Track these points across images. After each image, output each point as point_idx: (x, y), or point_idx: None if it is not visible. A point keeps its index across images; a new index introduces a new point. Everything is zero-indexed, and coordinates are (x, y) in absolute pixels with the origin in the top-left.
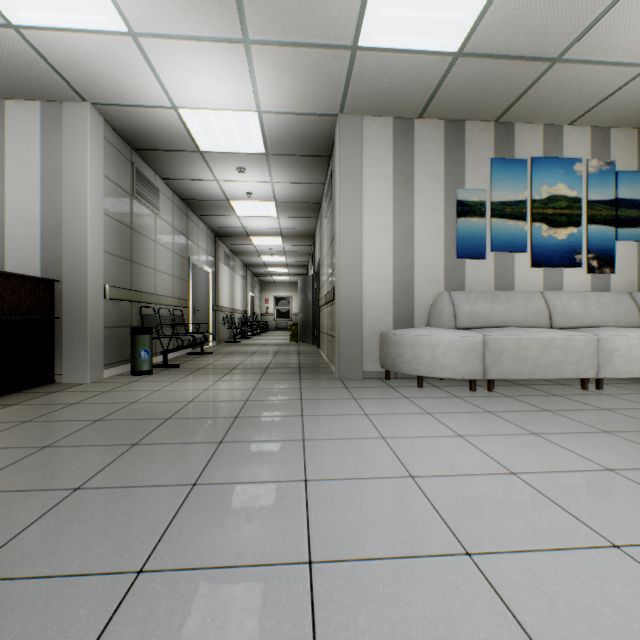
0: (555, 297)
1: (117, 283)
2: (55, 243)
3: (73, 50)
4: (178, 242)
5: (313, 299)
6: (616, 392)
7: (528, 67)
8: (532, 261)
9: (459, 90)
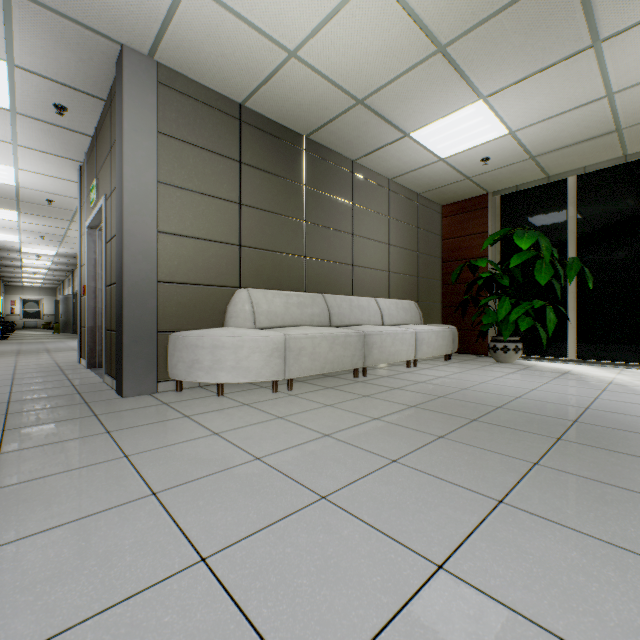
0: None
1: None
2: None
3: None
4: None
5: (74, 308)
6: None
7: None
8: None
9: None
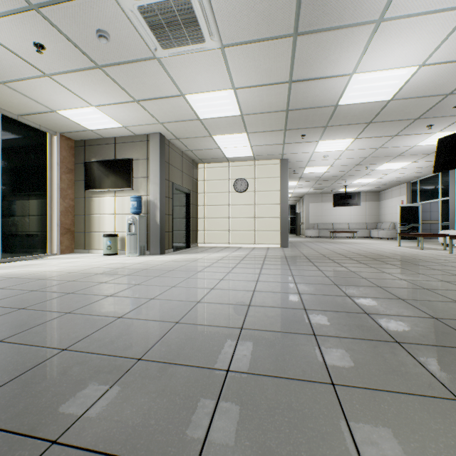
0: None
1: None
2: None
3: None
4: None
5: None
6: None
7: None
8: None
9: None
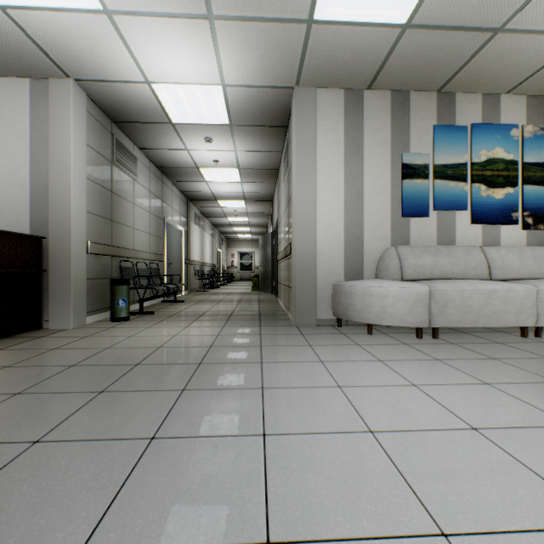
0: (493, 251)
1: (98, 240)
2: (42, 204)
3: (55, 29)
4: (154, 204)
5: (272, 254)
6: None
7: (471, 37)
8: (472, 218)
9: (406, 61)
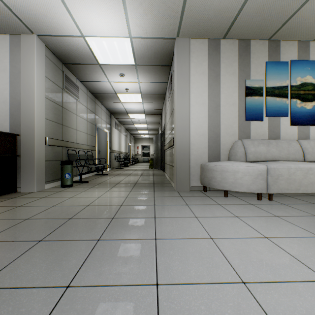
0: (306, 143)
1: (53, 136)
2: (17, 113)
3: None
4: (90, 116)
5: (161, 146)
6: None
7: None
8: (291, 122)
9: (249, 18)
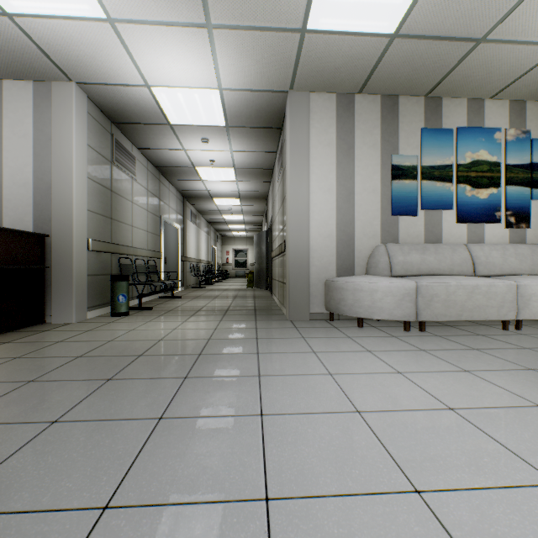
0: (478, 249)
1: (99, 237)
2: (45, 203)
3: (59, 35)
4: (152, 203)
5: (266, 251)
6: (534, 332)
7: (456, 47)
8: (457, 217)
9: (394, 68)
